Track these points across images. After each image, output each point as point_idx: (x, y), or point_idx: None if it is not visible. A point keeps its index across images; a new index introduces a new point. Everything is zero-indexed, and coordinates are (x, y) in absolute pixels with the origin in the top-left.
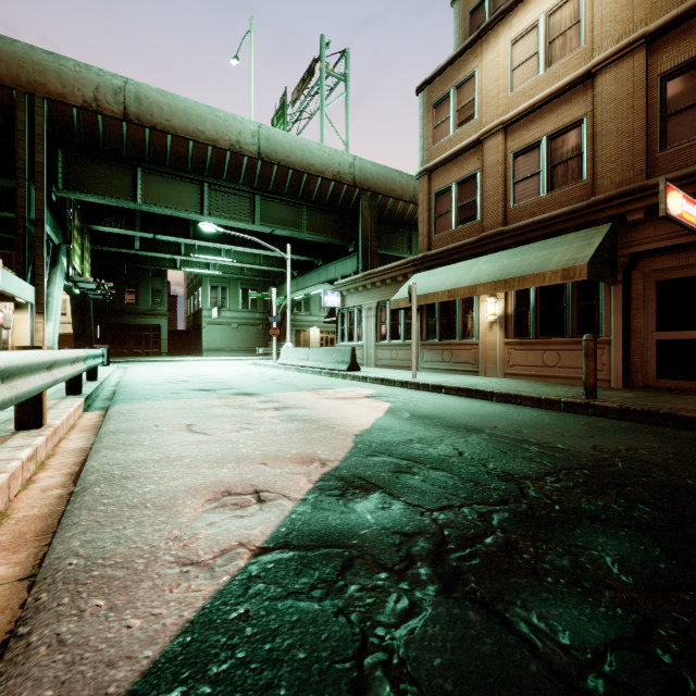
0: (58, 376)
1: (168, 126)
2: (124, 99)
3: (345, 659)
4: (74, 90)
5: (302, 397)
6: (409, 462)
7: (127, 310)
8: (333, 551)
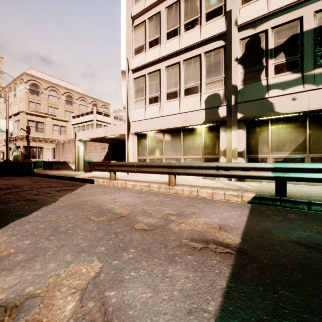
0: (174, 171)
1: None
2: None
3: (69, 186)
4: None
5: (124, 256)
6: (42, 196)
7: None
8: (70, 188)
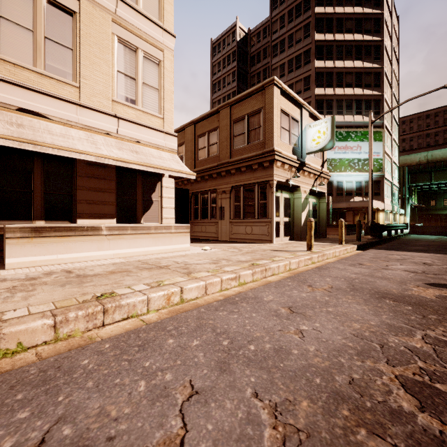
0: None
1: (441, 159)
2: (427, 158)
3: None
4: (413, 161)
5: None
6: None
7: (431, 208)
8: None
